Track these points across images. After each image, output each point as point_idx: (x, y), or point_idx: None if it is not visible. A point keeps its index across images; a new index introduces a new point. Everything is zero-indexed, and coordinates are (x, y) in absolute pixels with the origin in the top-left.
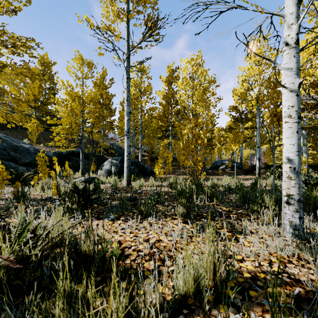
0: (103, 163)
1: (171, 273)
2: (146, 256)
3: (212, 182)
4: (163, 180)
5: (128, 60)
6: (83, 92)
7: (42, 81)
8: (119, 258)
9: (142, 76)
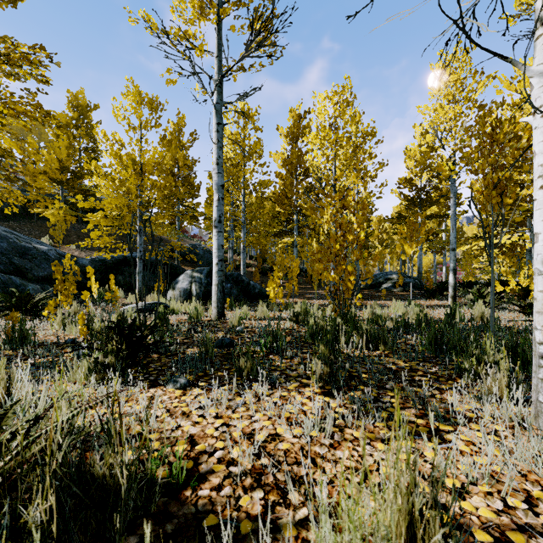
0: (177, 278)
1: (302, 527)
2: (245, 477)
3: (372, 311)
4: (283, 307)
5: (219, 92)
6: (141, 152)
7: (75, 137)
8: (185, 480)
9: (246, 127)
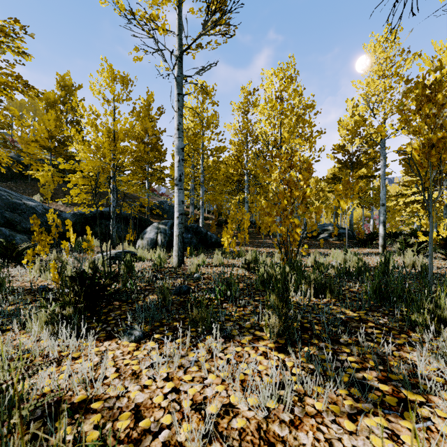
0: (145, 230)
1: None
2: None
3: (314, 259)
4: (236, 255)
5: (180, 66)
6: (113, 122)
7: (62, 112)
8: None
9: (204, 101)
